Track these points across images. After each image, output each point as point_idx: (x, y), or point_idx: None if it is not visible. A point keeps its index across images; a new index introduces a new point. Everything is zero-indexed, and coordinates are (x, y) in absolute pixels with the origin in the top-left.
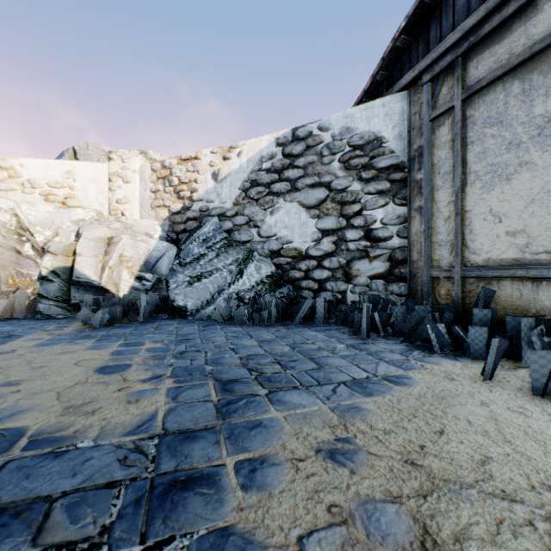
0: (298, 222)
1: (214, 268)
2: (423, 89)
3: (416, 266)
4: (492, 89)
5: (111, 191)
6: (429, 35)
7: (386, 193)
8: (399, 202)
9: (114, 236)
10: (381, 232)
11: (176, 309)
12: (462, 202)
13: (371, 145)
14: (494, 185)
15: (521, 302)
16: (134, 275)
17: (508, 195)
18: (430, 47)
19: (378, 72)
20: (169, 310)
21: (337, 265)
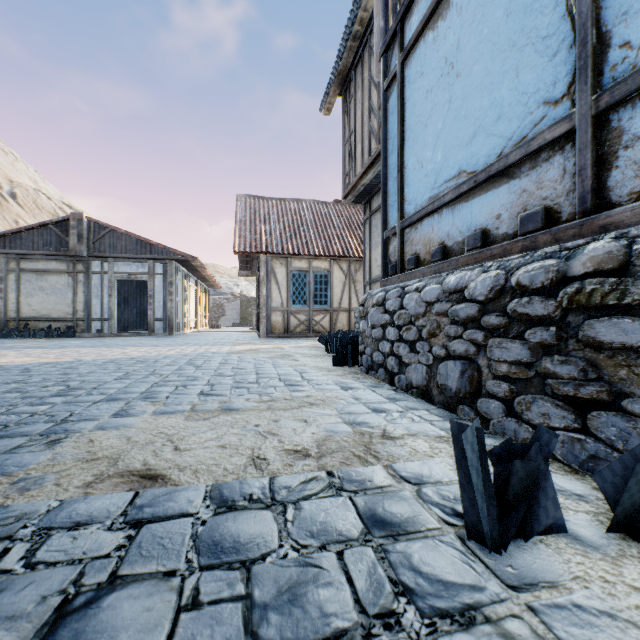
0: None
1: None
2: (4, 258)
3: (0, 317)
4: (29, 273)
5: None
6: (7, 243)
7: None
8: None
9: None
10: None
11: None
12: (20, 299)
13: None
14: (30, 297)
15: (37, 326)
16: None
17: (33, 301)
18: (7, 247)
19: None
20: None
21: None
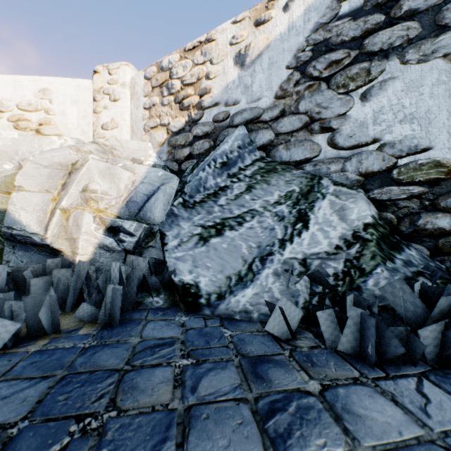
0: (445, 102)
1: (246, 210)
2: None
3: None
4: None
5: (95, 114)
6: None
7: None
8: None
9: (79, 159)
10: None
11: (178, 290)
12: None
13: None
14: None
15: None
16: (104, 224)
17: None
18: None
19: None
20: (164, 288)
21: None
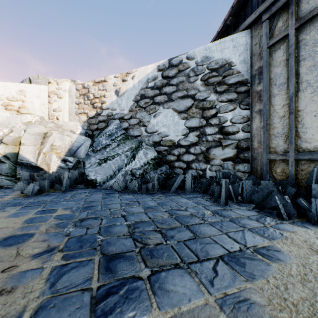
0: (172, 122)
1: (116, 153)
2: (262, 26)
3: (256, 152)
4: None
5: (50, 103)
6: None
7: (234, 101)
8: (243, 107)
9: (48, 132)
10: (231, 128)
11: (89, 181)
12: (295, 104)
13: (223, 68)
14: None
15: None
16: (61, 158)
17: None
18: None
19: (228, 18)
20: (84, 182)
21: (199, 151)
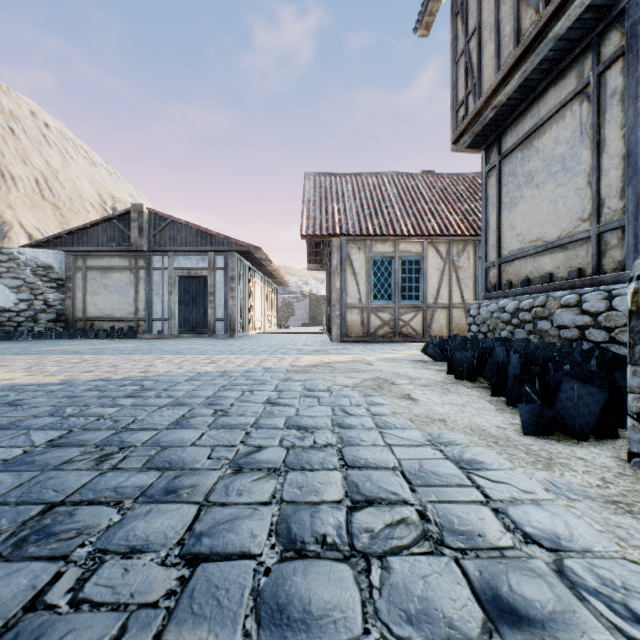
0: (4, 294)
1: None
2: (72, 256)
3: (69, 316)
4: (95, 271)
5: None
6: (74, 240)
7: (56, 288)
8: (61, 292)
9: None
10: (53, 303)
11: None
12: (86, 298)
13: (48, 268)
14: (95, 296)
15: (101, 326)
16: None
17: (98, 299)
18: (75, 245)
19: (51, 239)
20: None
21: (29, 315)
